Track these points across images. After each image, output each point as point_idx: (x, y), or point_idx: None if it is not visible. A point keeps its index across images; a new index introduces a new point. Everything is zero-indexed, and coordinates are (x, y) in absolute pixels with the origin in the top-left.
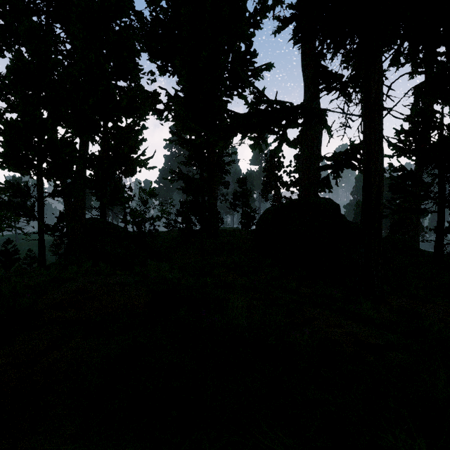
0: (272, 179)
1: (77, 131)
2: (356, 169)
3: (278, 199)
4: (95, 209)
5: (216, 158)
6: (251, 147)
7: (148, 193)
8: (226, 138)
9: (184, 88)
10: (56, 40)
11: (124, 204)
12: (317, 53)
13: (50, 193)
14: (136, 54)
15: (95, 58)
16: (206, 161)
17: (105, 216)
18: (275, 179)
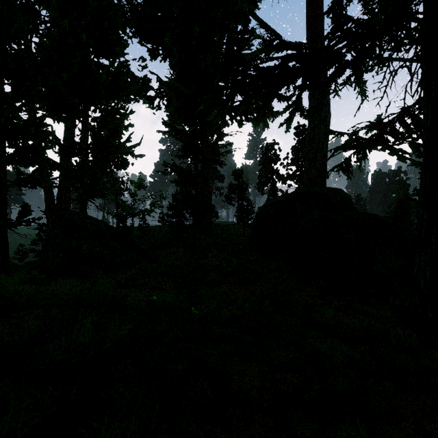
0: (268, 172)
1: (52, 113)
2: (387, 149)
3: (274, 192)
4: (72, 202)
5: (211, 149)
6: (253, 121)
7: (135, 184)
8: (222, 104)
9: (175, 69)
10: (36, 18)
11: (106, 196)
12: (335, 5)
13: (12, 182)
14: (119, 26)
15: (70, 27)
16: (199, 150)
17: (85, 209)
18: (271, 172)
